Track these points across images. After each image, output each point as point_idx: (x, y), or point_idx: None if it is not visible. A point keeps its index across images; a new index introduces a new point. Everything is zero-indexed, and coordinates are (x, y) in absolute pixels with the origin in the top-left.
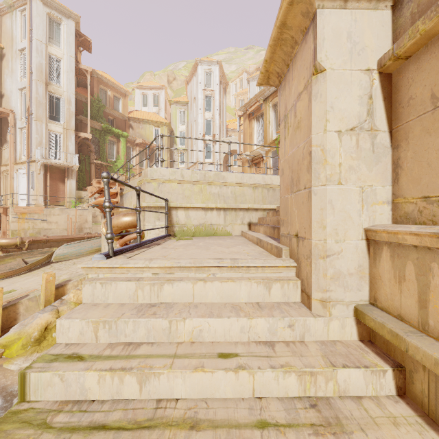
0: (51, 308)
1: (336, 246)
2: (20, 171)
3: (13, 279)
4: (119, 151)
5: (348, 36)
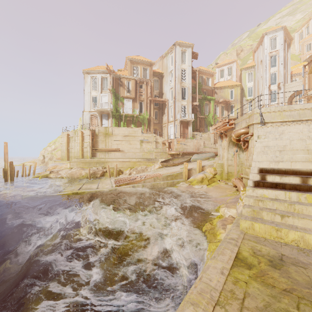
0: (202, 173)
1: None
2: (170, 125)
3: (180, 166)
4: (210, 108)
5: None
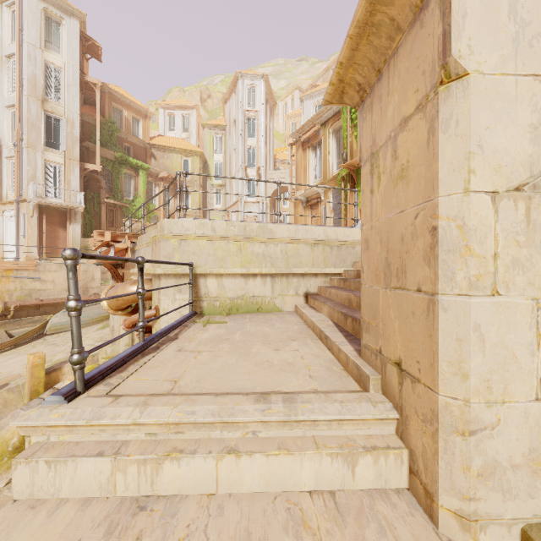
0: (39, 402)
1: (488, 413)
2: (7, 214)
3: None
4: (137, 187)
5: (511, 10)
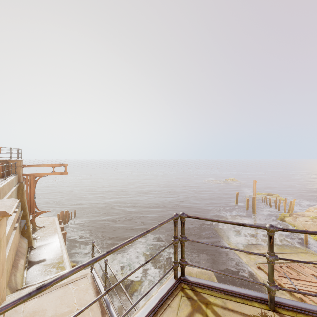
0: None
1: None
2: None
3: None
4: None
5: None
